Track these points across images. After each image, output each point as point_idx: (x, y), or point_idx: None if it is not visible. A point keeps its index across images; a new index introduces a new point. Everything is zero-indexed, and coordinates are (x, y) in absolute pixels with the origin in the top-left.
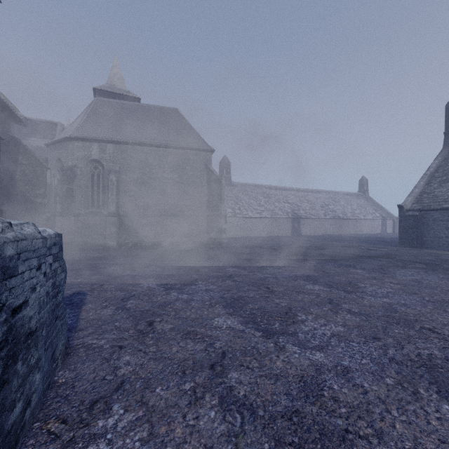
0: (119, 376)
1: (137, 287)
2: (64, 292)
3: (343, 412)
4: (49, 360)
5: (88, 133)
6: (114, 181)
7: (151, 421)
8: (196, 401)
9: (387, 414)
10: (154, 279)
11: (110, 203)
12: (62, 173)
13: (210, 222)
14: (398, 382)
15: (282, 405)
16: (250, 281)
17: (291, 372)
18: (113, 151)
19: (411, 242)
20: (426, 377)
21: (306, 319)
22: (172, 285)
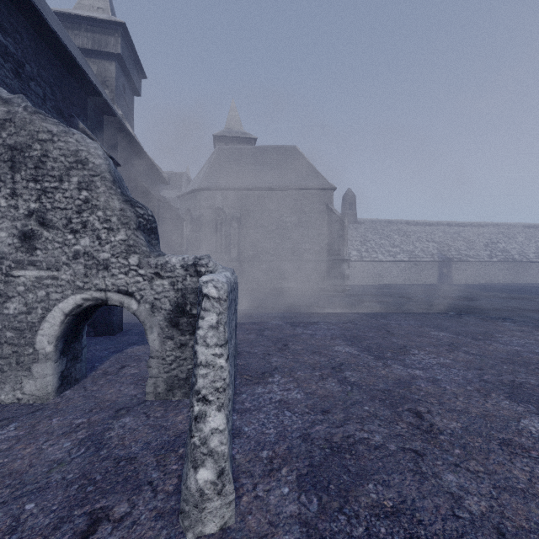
0: (273, 365)
1: (268, 323)
2: None
3: (421, 394)
4: None
5: (212, 183)
6: (236, 227)
7: (298, 382)
8: (323, 379)
9: (454, 398)
10: (280, 319)
11: (232, 249)
12: (192, 223)
13: (331, 267)
14: (476, 389)
15: (379, 387)
16: (371, 325)
17: (391, 376)
18: (234, 198)
19: None
20: (504, 390)
21: (417, 353)
22: (297, 324)
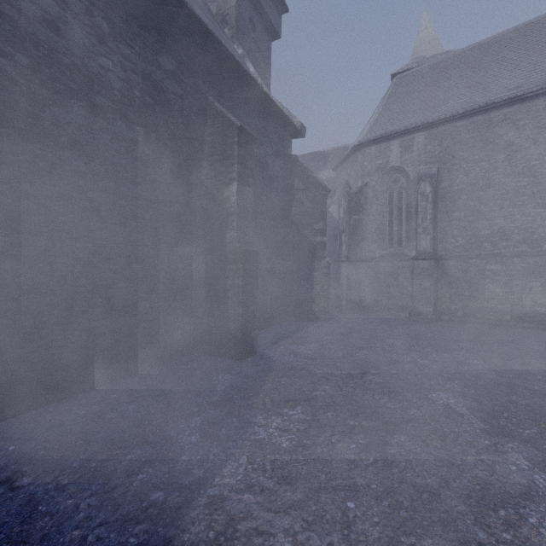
0: None
1: None
2: None
3: None
4: None
5: (383, 130)
6: (428, 193)
7: None
8: None
9: None
10: None
11: (420, 236)
12: (349, 199)
13: None
14: None
15: None
16: None
17: None
18: (424, 143)
19: None
20: None
21: None
22: None
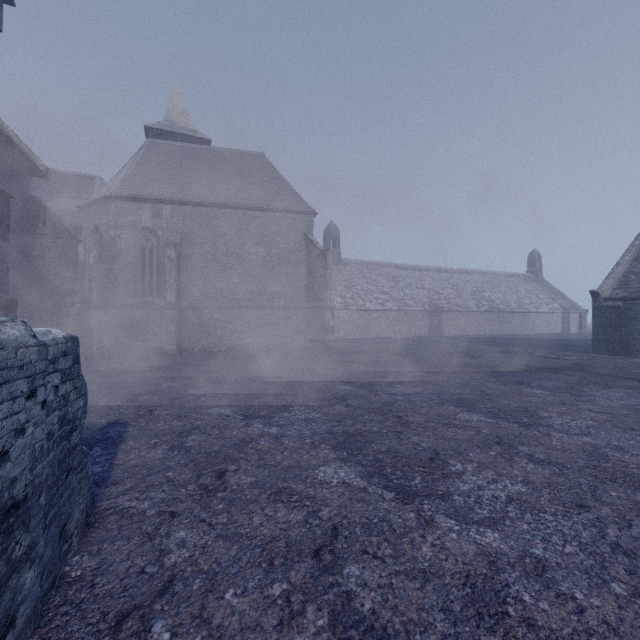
0: (167, 567)
1: (204, 414)
2: (96, 422)
3: None
4: (54, 542)
5: (136, 190)
6: (173, 258)
7: None
8: (290, 620)
9: None
10: (229, 402)
11: (167, 290)
12: (100, 247)
13: (311, 316)
14: (634, 590)
15: (438, 631)
16: (372, 406)
17: (448, 566)
18: (172, 215)
19: (611, 347)
20: None
21: (463, 471)
22: (254, 412)
